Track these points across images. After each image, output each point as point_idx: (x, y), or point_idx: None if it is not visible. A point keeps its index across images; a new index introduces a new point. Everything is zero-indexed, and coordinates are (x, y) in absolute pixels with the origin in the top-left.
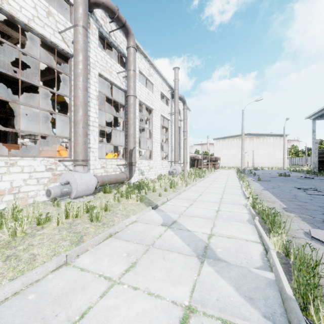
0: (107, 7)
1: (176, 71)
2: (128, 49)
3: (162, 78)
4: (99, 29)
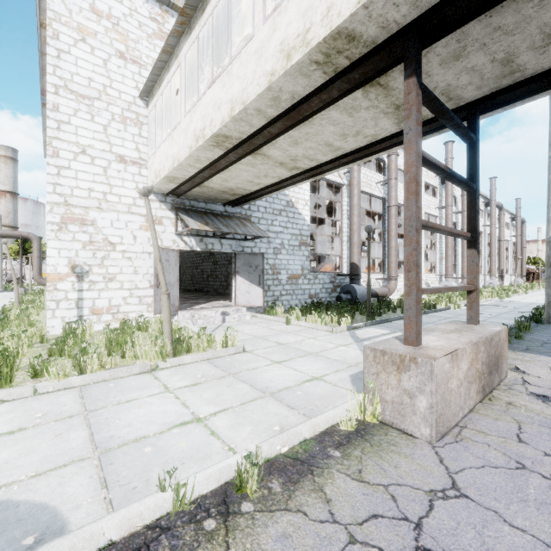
0: (497, 206)
1: (518, 201)
2: (500, 216)
3: (506, 211)
4: (487, 212)
